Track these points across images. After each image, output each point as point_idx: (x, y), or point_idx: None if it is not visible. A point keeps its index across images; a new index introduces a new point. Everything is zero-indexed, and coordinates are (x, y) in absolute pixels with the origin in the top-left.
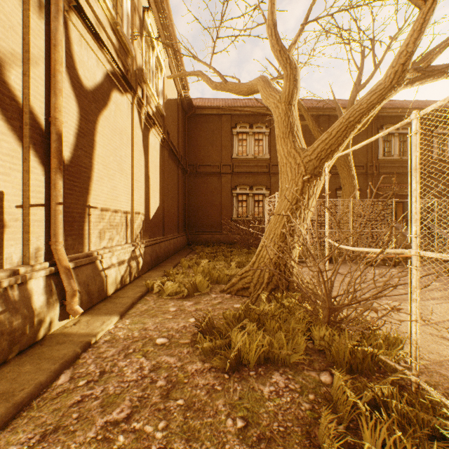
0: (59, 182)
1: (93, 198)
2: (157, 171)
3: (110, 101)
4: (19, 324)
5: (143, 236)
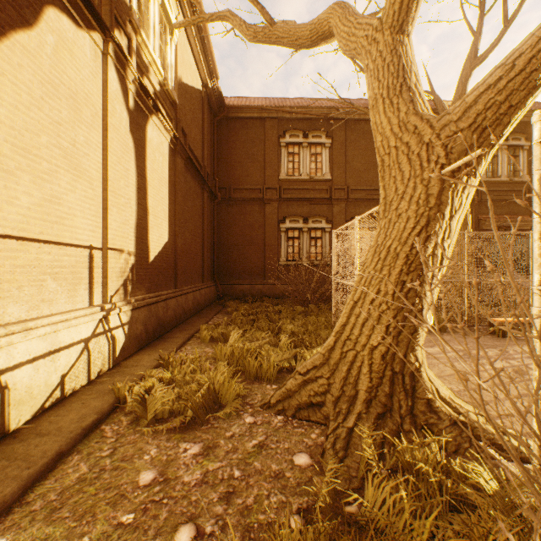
0: None
1: None
2: (164, 187)
3: (40, 21)
4: None
5: (133, 291)
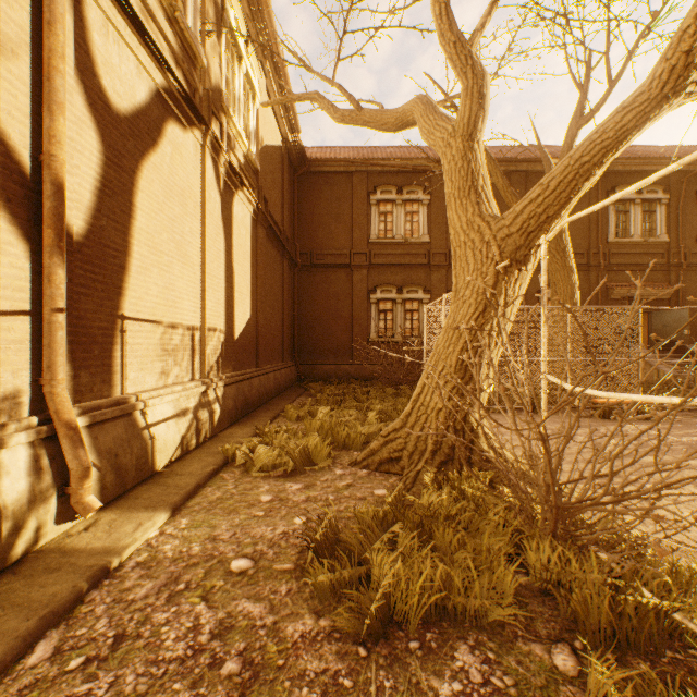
0: (57, 272)
1: (131, 303)
2: (247, 261)
3: (163, 138)
4: None
5: (222, 368)
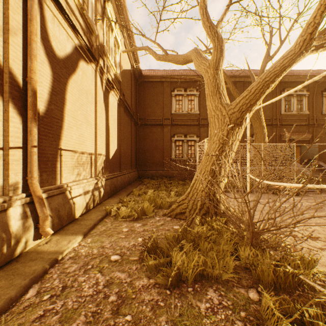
0: (34, 129)
1: (64, 143)
2: (115, 123)
3: (78, 68)
4: None
5: (104, 172)
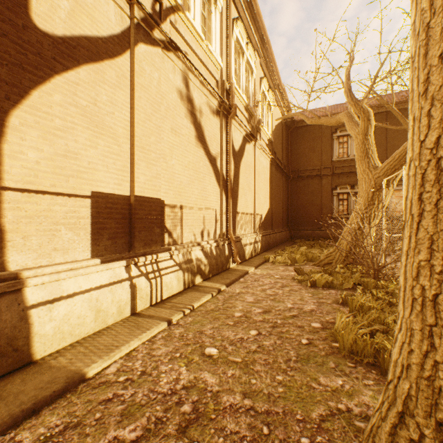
0: (231, 203)
1: (238, 208)
2: (267, 183)
3: (244, 151)
4: (223, 260)
5: (259, 229)
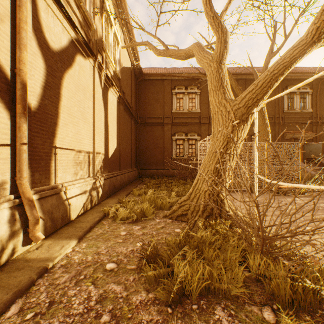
0: (23, 125)
1: (59, 141)
2: (115, 121)
3: (74, 62)
4: None
5: (103, 171)
